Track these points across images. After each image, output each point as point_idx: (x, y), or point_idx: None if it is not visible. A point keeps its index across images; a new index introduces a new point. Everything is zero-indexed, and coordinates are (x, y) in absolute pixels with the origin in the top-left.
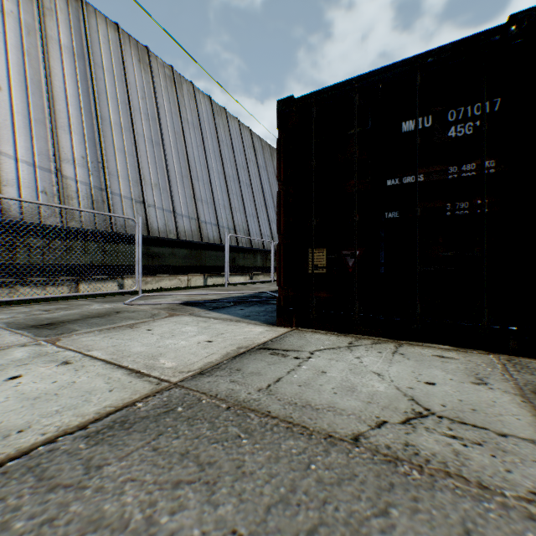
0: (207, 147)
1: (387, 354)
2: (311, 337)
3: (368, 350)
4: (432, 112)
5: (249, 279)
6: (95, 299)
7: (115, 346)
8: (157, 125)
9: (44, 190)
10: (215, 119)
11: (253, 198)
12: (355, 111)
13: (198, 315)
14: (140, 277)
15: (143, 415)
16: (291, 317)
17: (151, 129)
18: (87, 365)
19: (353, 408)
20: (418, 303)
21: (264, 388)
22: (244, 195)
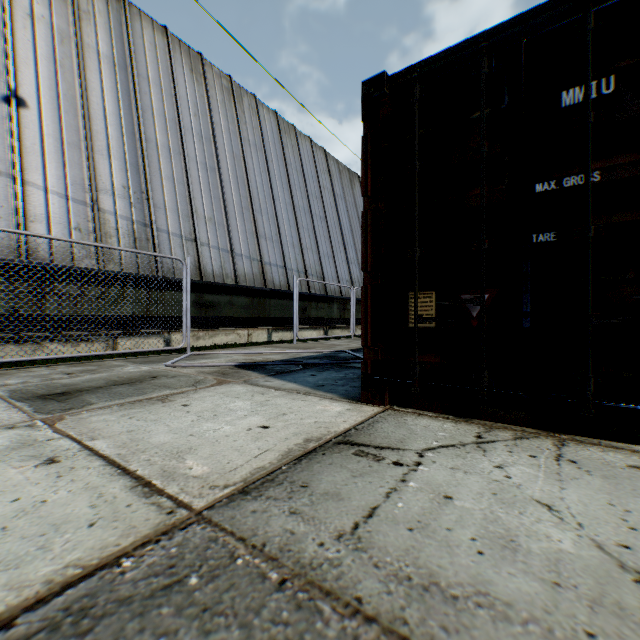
0: (272, 173)
1: (547, 461)
2: (414, 423)
3: (511, 451)
4: (615, 70)
5: (323, 333)
6: (133, 358)
7: (132, 431)
8: (212, 147)
9: (78, 227)
10: (282, 138)
11: (328, 234)
12: (482, 83)
13: (255, 383)
14: (188, 331)
15: (124, 594)
16: (382, 391)
17: (204, 152)
18: (78, 466)
19: (526, 599)
20: (590, 376)
21: (347, 531)
22: (317, 231)
